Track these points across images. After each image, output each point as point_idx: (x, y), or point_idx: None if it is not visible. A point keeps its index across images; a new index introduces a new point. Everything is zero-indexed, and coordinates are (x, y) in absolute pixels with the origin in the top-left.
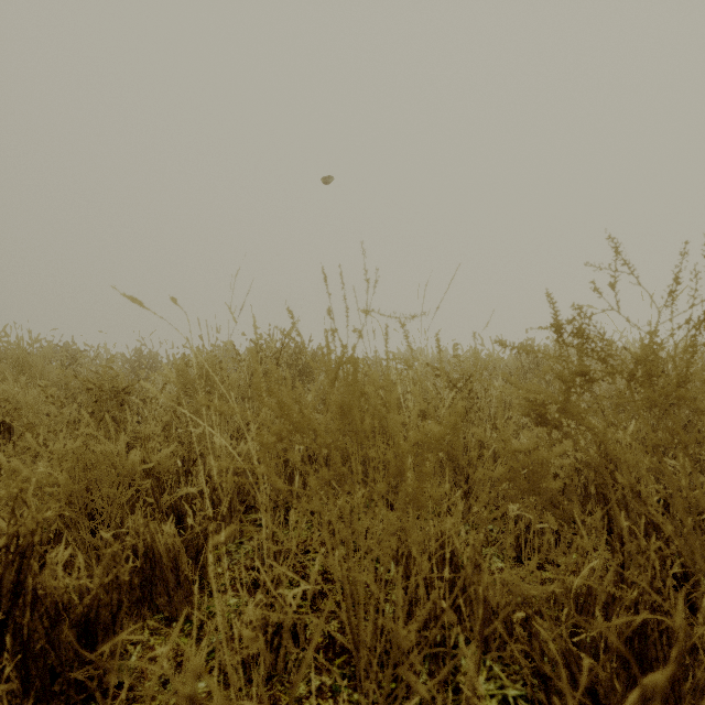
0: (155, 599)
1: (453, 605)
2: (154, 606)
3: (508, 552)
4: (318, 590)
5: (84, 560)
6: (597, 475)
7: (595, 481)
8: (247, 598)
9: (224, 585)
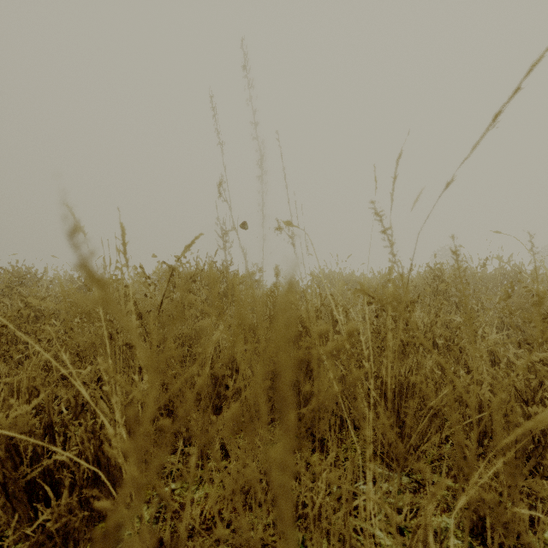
0: None
1: None
2: None
3: None
4: None
5: None
6: None
7: None
8: None
9: None
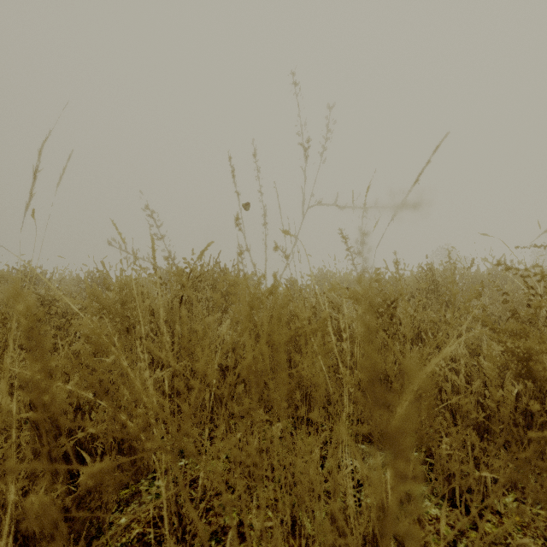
0: None
1: None
2: None
3: None
4: None
5: None
6: None
7: None
8: None
9: (124, 545)
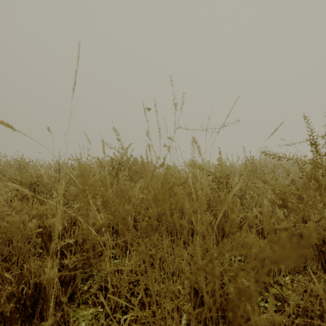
0: (42, 312)
1: (224, 317)
2: (42, 316)
3: (271, 300)
4: (142, 303)
5: (2, 285)
6: (317, 239)
7: (324, 248)
8: (94, 321)
9: (87, 299)
